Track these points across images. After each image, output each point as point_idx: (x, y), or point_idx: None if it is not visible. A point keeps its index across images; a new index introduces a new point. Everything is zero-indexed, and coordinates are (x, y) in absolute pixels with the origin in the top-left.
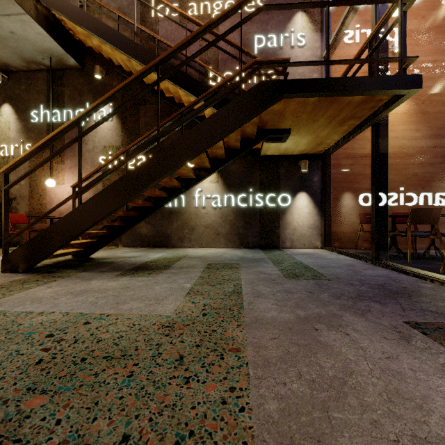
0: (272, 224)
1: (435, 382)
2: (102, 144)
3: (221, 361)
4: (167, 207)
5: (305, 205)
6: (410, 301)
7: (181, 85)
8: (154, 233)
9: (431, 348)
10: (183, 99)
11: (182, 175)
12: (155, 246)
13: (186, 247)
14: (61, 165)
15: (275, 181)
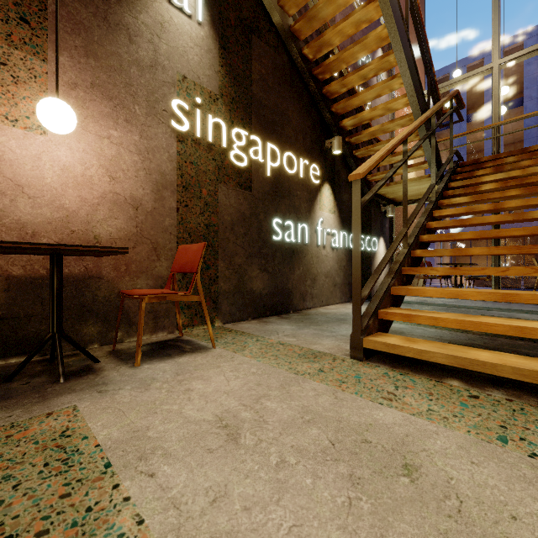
0: (368, 271)
1: None
2: (177, 67)
3: None
4: (289, 242)
5: (383, 251)
6: None
7: (409, 67)
8: (271, 288)
9: None
10: (349, 77)
11: (459, 203)
12: (273, 313)
13: (308, 308)
14: (29, 56)
15: (369, 222)
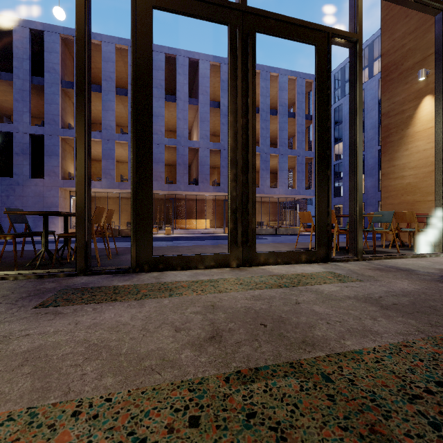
0: None
1: (107, 316)
2: None
3: (3, 442)
4: None
5: None
6: (0, 298)
7: None
8: None
9: (76, 308)
10: None
11: None
12: None
13: None
14: None
15: None
